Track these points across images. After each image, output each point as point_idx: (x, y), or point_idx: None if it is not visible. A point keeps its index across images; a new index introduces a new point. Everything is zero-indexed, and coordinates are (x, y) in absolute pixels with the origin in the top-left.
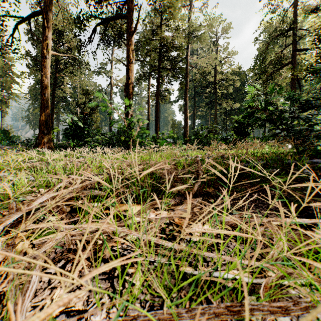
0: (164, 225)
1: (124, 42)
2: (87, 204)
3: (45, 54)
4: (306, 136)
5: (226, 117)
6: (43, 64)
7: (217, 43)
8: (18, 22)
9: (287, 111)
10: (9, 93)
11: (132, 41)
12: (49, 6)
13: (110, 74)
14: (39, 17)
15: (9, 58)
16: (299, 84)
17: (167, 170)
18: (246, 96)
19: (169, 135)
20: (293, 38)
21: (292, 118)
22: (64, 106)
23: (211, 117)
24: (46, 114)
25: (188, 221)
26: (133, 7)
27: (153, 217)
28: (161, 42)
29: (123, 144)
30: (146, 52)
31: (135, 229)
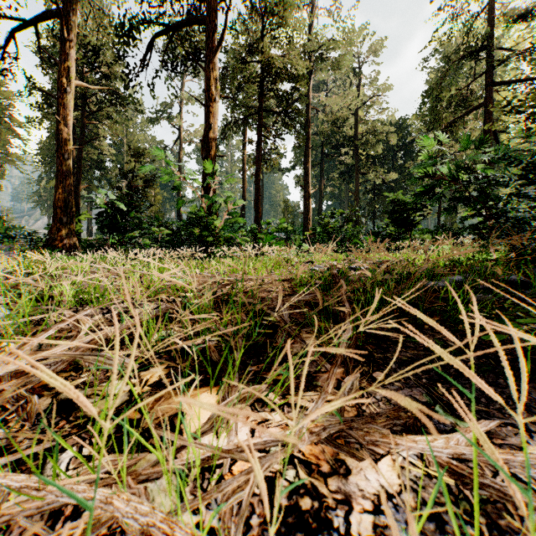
0: (274, 465)
1: (201, 65)
2: (50, 429)
3: (65, 85)
4: (535, 229)
5: (374, 196)
6: (61, 103)
7: (360, 72)
8: (16, 30)
9: (500, 183)
10: (5, 153)
11: (214, 64)
12: (72, 2)
13: (179, 122)
14: (54, 22)
15: (4, 94)
16: (497, 141)
17: (277, 293)
18: (407, 160)
19: (280, 226)
20: (487, 63)
21: (508, 195)
22: (100, 175)
23: (350, 195)
24: (66, 188)
25: (335, 451)
26: (216, 5)
27: (245, 442)
28: (265, 67)
29: (199, 242)
30: (239, 84)
31: (194, 486)
